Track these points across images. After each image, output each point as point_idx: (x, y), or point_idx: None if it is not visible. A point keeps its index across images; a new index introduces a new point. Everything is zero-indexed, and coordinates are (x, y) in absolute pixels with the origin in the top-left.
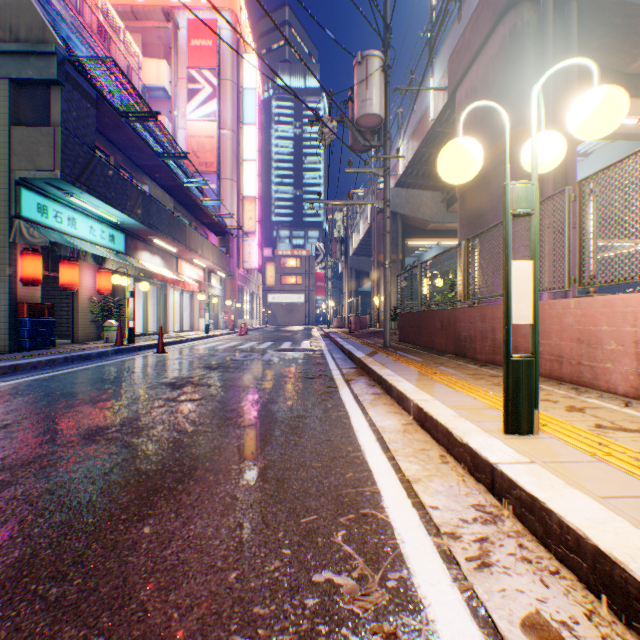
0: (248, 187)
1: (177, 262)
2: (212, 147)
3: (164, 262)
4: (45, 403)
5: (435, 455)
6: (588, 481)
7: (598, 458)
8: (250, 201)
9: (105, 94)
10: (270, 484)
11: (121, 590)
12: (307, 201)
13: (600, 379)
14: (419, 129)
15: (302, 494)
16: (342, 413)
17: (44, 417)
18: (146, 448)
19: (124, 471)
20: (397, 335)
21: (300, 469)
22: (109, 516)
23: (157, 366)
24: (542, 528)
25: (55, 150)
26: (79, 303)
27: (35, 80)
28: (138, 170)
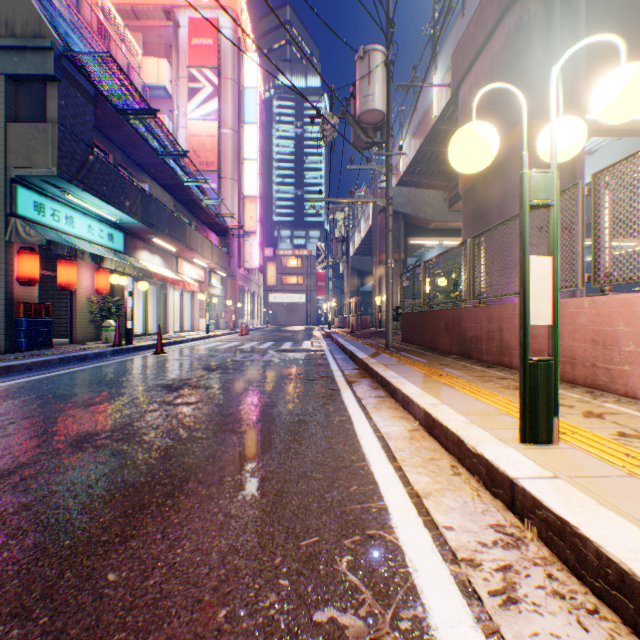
0: (249, 186)
1: (177, 262)
2: (213, 146)
3: (164, 261)
4: (35, 406)
5: (446, 465)
6: (622, 500)
7: (628, 472)
8: (251, 200)
9: (103, 91)
10: (267, 499)
11: (92, 632)
12: (308, 199)
13: (617, 382)
14: (421, 127)
15: (302, 511)
16: (345, 418)
17: (32, 422)
18: (136, 457)
19: (110, 483)
20: (399, 335)
21: (300, 481)
22: (88, 537)
23: (155, 367)
24: (575, 557)
25: (52, 147)
26: (77, 303)
27: (31, 76)
28: (137, 169)
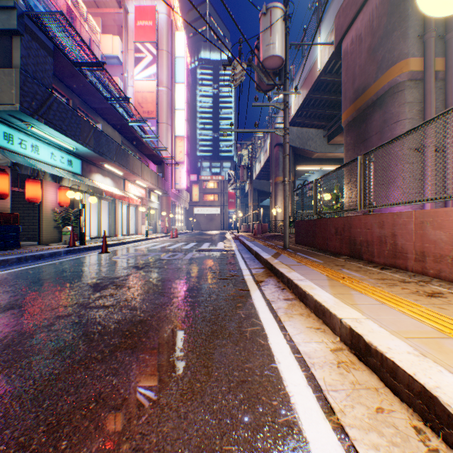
0: (179, 129)
1: (124, 183)
2: (152, 99)
3: (113, 182)
4: None
5: (408, 429)
6: None
7: None
8: (180, 139)
9: (60, 46)
10: None
11: None
12: (221, 130)
13: None
14: (308, 79)
15: None
16: (257, 328)
17: None
18: (0, 398)
19: None
20: (292, 238)
21: None
22: None
23: (94, 265)
24: None
25: (15, 87)
26: (44, 213)
27: None
28: (92, 112)
